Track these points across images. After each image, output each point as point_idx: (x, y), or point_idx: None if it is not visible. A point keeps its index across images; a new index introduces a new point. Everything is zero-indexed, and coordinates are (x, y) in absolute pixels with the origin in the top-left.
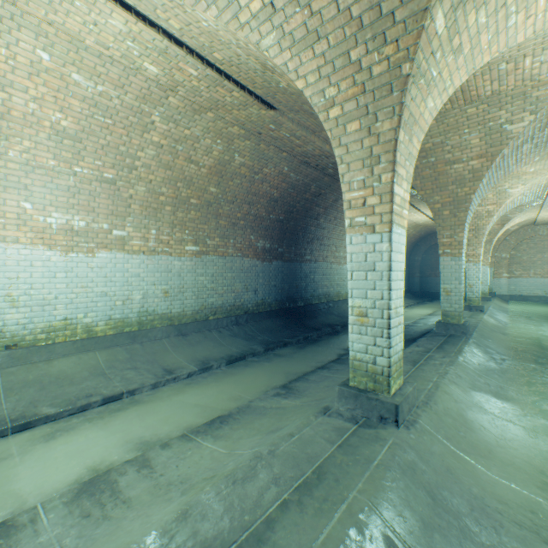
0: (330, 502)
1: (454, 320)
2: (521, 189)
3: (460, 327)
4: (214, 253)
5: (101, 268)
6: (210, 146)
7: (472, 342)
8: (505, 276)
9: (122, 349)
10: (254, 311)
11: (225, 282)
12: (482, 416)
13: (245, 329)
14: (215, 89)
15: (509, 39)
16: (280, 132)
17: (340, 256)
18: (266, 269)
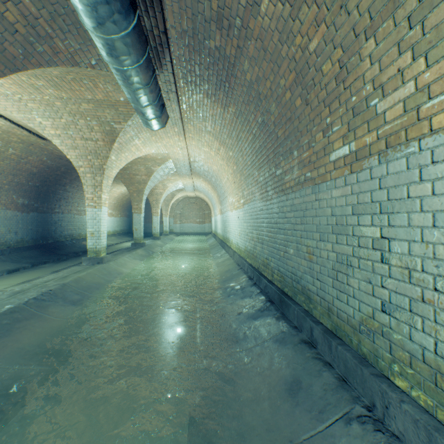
0: (83, 272)
1: (139, 241)
2: (171, 185)
3: (141, 244)
4: None
5: None
6: None
7: (144, 248)
8: (179, 222)
9: None
10: (16, 246)
11: None
12: (132, 263)
13: (11, 257)
14: (13, 129)
15: (138, 155)
16: (47, 147)
17: (81, 210)
18: (25, 218)
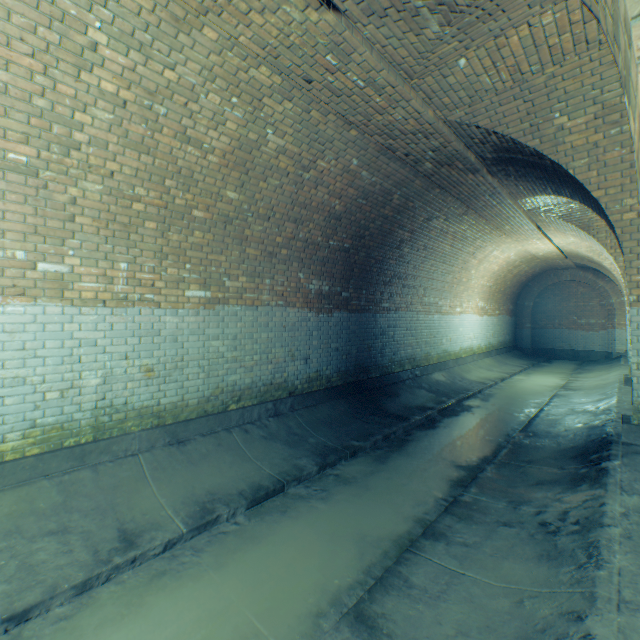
0: None
1: None
2: None
3: None
4: (237, 302)
5: (12, 333)
6: (219, 110)
7: None
8: None
9: (50, 485)
10: (305, 390)
11: (257, 347)
12: None
13: (288, 423)
14: None
15: None
16: (346, 75)
17: (429, 302)
18: (323, 324)
